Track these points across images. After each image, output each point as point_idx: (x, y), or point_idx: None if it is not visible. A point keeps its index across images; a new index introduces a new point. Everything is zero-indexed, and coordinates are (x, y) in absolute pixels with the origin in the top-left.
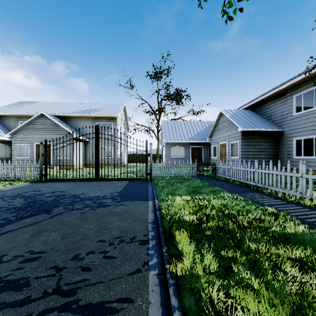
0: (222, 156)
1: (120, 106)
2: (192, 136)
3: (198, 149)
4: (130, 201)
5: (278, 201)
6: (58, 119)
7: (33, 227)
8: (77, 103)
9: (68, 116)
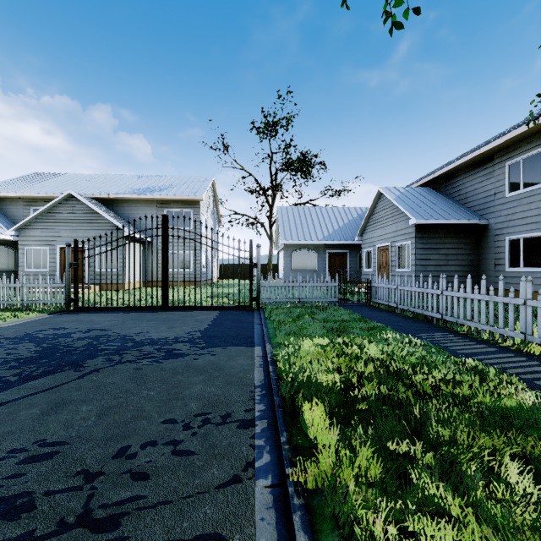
0: (381, 268)
1: (205, 182)
2: (329, 232)
3: (339, 256)
4: (221, 346)
5: (483, 348)
6: (98, 204)
7: (49, 395)
8: (132, 176)
9: (116, 199)
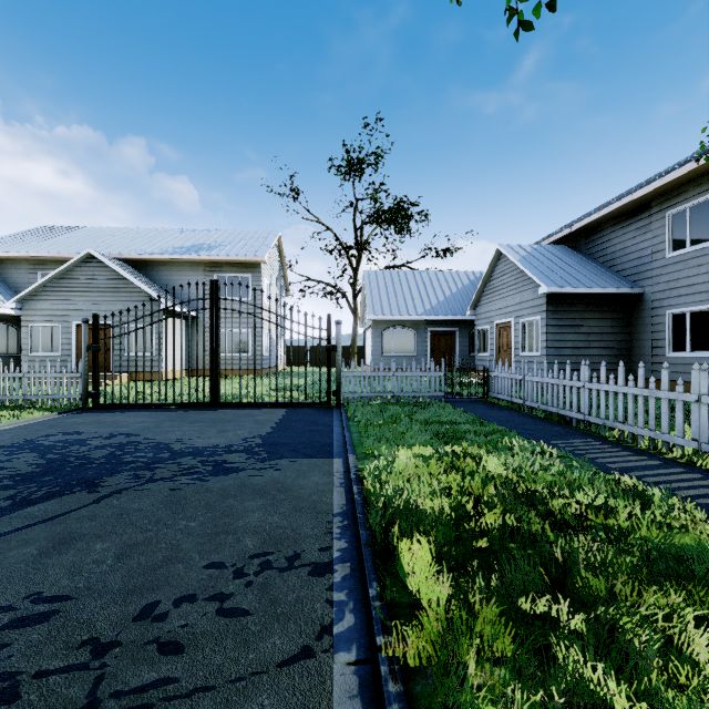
0: (501, 352)
1: (268, 238)
2: (432, 304)
3: (446, 336)
4: (289, 458)
5: (642, 460)
6: (126, 267)
7: (51, 527)
8: (172, 230)
9: (151, 261)
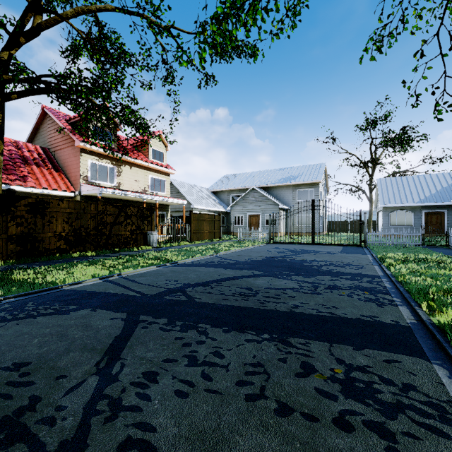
0: None
1: (320, 168)
2: (425, 196)
3: (436, 214)
4: (353, 254)
5: None
6: (263, 191)
7: (312, 256)
8: (274, 170)
9: (270, 186)
